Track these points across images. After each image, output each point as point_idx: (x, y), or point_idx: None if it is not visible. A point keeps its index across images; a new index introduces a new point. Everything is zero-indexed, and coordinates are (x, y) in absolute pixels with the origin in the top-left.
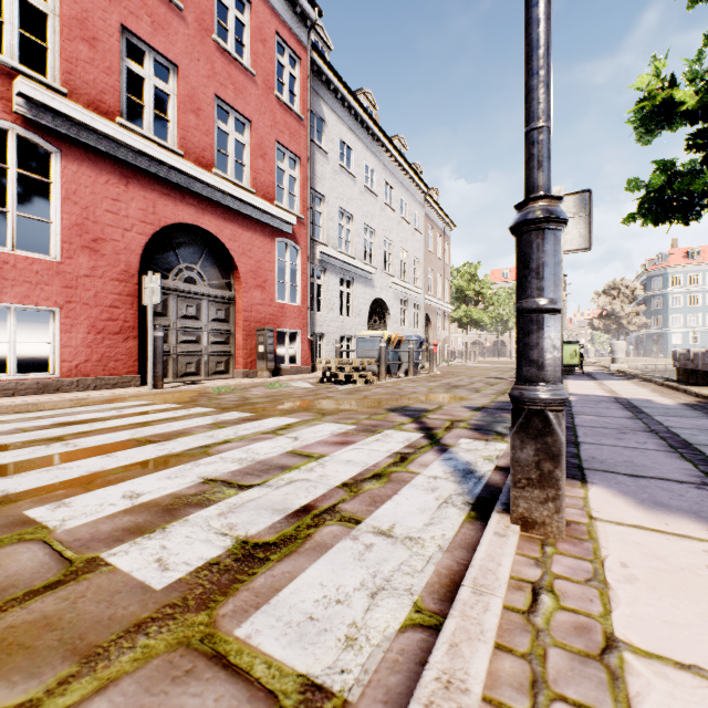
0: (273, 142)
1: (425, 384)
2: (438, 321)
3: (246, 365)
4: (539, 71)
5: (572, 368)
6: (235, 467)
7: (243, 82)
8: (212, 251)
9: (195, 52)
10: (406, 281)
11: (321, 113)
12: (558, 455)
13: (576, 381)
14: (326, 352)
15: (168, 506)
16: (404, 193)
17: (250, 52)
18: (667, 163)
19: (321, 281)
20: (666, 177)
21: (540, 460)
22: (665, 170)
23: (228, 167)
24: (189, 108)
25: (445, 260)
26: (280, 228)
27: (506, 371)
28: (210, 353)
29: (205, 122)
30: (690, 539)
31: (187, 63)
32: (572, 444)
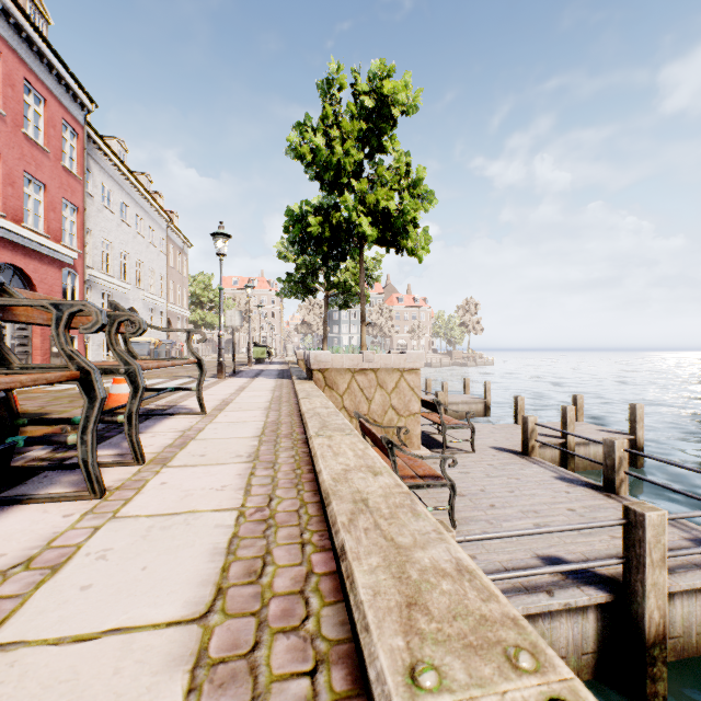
0: (61, 198)
1: (182, 370)
2: (178, 324)
3: (43, 361)
4: (221, 314)
5: (263, 360)
6: (148, 384)
7: (42, 158)
8: (17, 279)
9: (12, 143)
10: (153, 293)
11: (89, 166)
12: (224, 368)
13: (260, 365)
14: (93, 351)
15: (148, 386)
16: (152, 222)
17: (45, 135)
18: (290, 276)
19: (88, 296)
20: (288, 282)
21: (221, 369)
22: (289, 278)
23: (30, 219)
24: (8, 183)
25: (184, 273)
26: (66, 261)
27: (230, 363)
28: (17, 353)
29: (18, 190)
30: (241, 378)
31: (7, 151)
32: (235, 375)
